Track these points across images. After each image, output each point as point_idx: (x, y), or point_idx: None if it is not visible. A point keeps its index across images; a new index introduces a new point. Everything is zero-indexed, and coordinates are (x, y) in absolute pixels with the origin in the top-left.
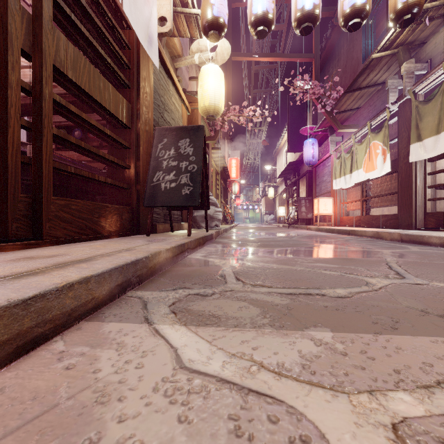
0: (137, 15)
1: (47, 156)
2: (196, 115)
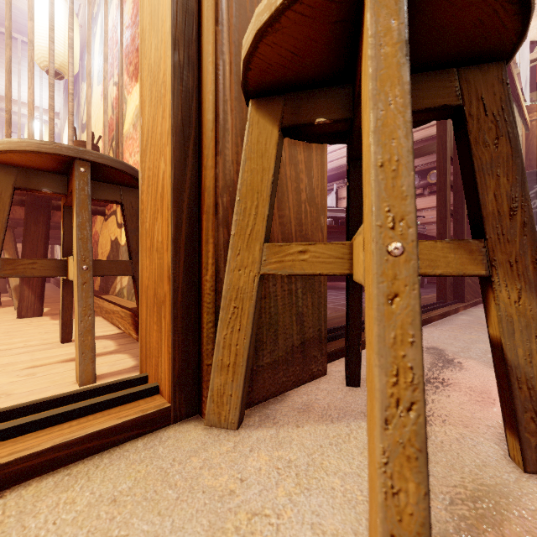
0: (522, 67)
1: (465, 234)
2: (535, 129)
